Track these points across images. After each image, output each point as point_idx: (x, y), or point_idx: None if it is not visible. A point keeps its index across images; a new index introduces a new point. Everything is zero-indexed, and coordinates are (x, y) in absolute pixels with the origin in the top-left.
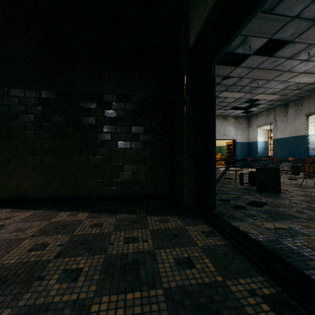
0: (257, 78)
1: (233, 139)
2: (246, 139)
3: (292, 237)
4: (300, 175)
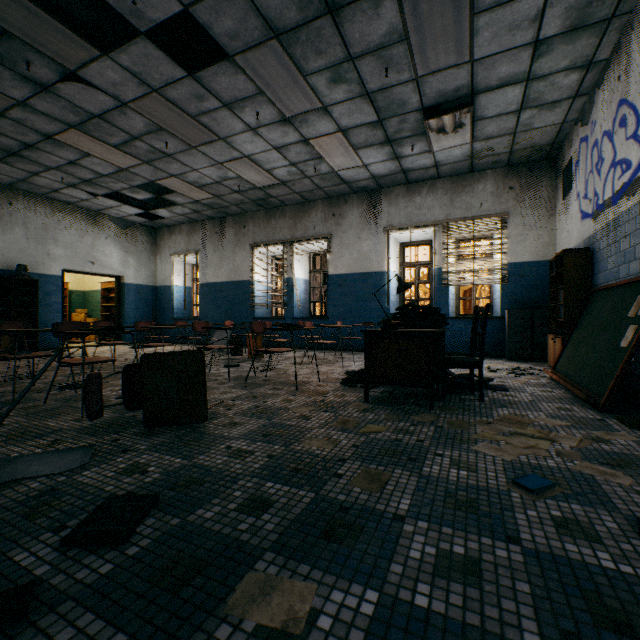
0: (165, 127)
1: (118, 275)
2: (149, 279)
3: None
4: (245, 353)
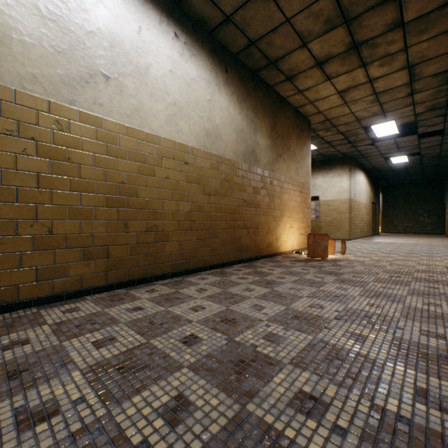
0: None
1: None
2: None
3: None
4: None
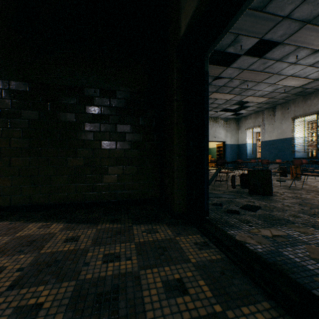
0: (247, 80)
1: (223, 141)
2: (235, 141)
3: (292, 247)
4: (288, 176)
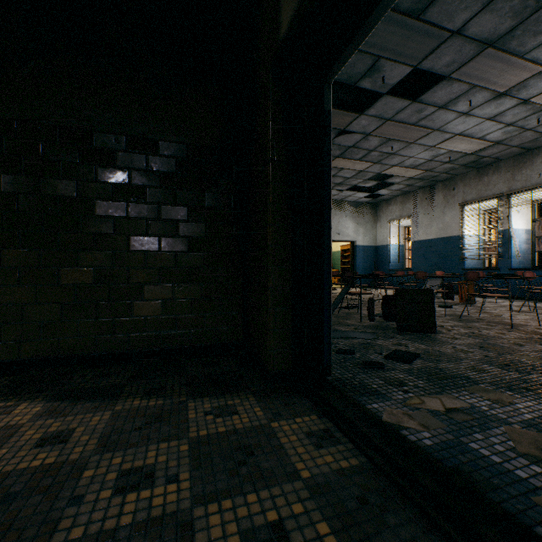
0: (392, 138)
1: (352, 240)
2: (371, 241)
3: (483, 431)
4: (454, 299)
